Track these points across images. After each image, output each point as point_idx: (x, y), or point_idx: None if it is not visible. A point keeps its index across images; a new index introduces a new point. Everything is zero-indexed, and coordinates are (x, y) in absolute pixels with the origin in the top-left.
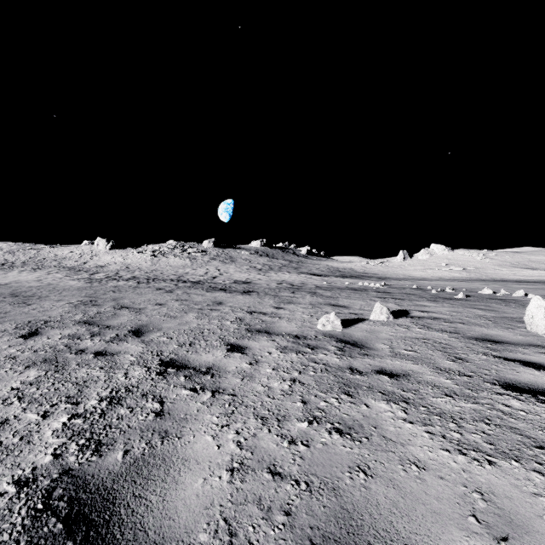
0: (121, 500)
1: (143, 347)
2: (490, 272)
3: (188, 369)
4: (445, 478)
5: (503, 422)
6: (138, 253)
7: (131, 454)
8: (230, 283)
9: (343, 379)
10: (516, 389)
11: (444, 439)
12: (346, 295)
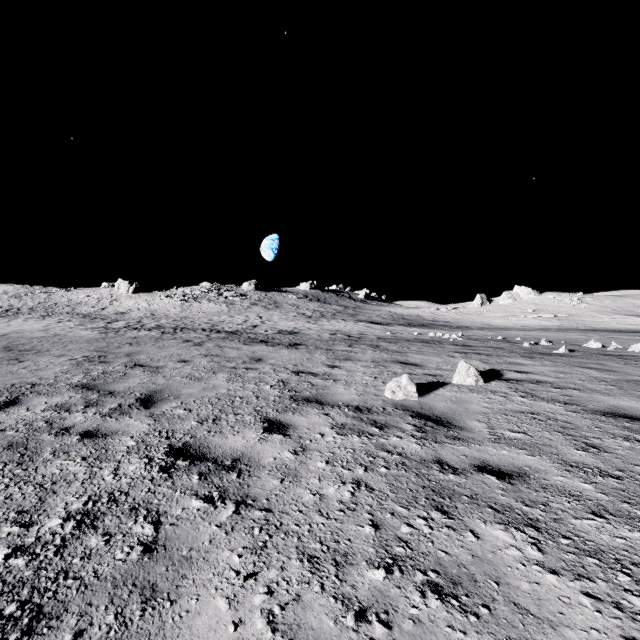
0: None
1: (150, 425)
2: (587, 320)
3: (206, 461)
4: None
5: None
6: (166, 297)
7: None
8: (273, 333)
9: (430, 481)
10: None
11: (620, 613)
12: (416, 350)
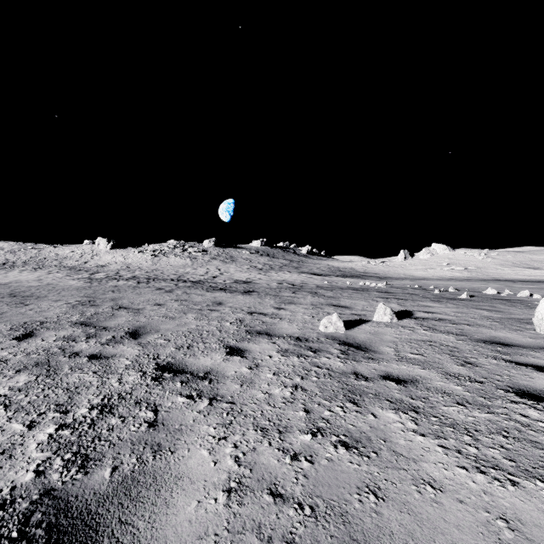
0: (105, 527)
1: (139, 350)
2: (491, 272)
3: (185, 373)
4: (465, 501)
5: (522, 435)
6: (139, 252)
7: (120, 471)
8: (230, 282)
9: (348, 385)
10: (532, 397)
11: (459, 455)
12: (347, 296)
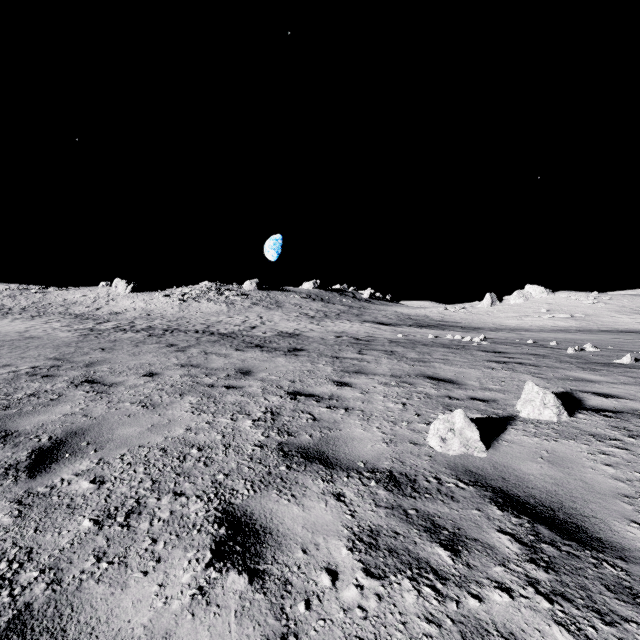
0: None
1: None
2: (606, 321)
3: None
4: None
5: None
6: (164, 297)
7: None
8: (272, 335)
9: None
10: None
11: None
12: (441, 358)
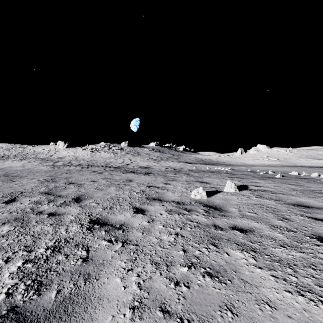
0: None
1: (80, 210)
2: (293, 161)
3: (107, 225)
4: (292, 317)
5: None
6: (83, 150)
7: (62, 293)
8: (137, 168)
9: (210, 233)
10: None
11: (285, 282)
12: (207, 176)
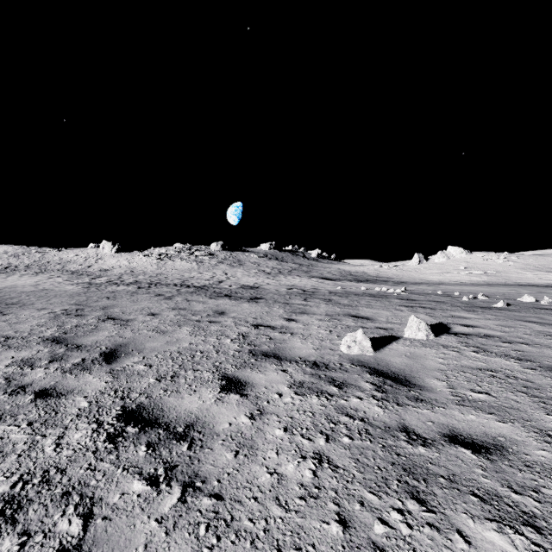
0: None
1: (107, 382)
2: (512, 276)
3: (157, 427)
4: None
5: None
6: (144, 256)
7: None
8: (236, 288)
9: (399, 456)
10: None
11: None
12: (366, 303)
